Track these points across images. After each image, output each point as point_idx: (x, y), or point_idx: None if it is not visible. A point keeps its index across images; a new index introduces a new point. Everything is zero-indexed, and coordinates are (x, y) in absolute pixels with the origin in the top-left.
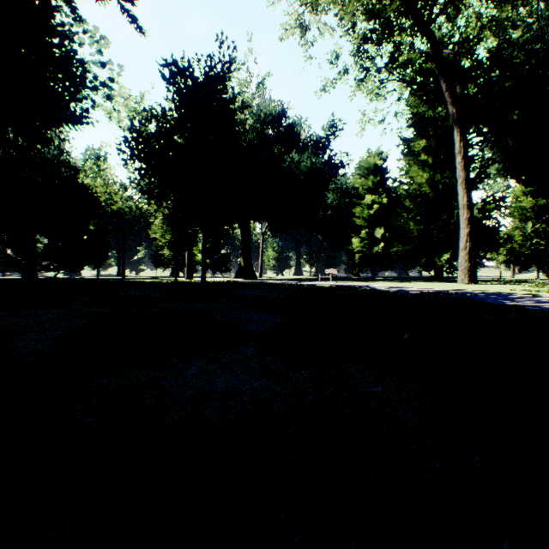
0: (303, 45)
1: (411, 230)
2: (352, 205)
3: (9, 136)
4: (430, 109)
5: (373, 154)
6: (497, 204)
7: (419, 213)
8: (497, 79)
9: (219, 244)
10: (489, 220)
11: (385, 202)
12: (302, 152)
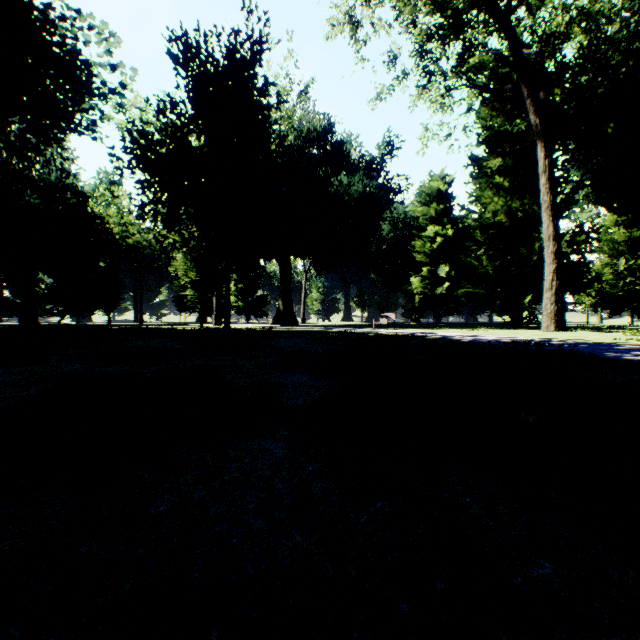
0: (353, 44)
1: (483, 266)
2: (412, 238)
3: (1, 154)
4: (506, 121)
5: (436, 178)
6: (587, 236)
7: (493, 246)
8: (589, 83)
9: (254, 283)
10: (577, 254)
11: (450, 235)
12: (352, 174)
